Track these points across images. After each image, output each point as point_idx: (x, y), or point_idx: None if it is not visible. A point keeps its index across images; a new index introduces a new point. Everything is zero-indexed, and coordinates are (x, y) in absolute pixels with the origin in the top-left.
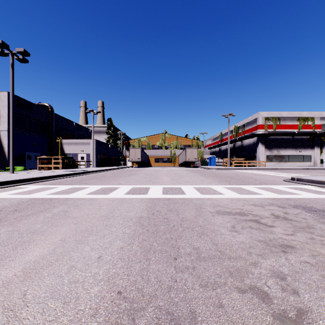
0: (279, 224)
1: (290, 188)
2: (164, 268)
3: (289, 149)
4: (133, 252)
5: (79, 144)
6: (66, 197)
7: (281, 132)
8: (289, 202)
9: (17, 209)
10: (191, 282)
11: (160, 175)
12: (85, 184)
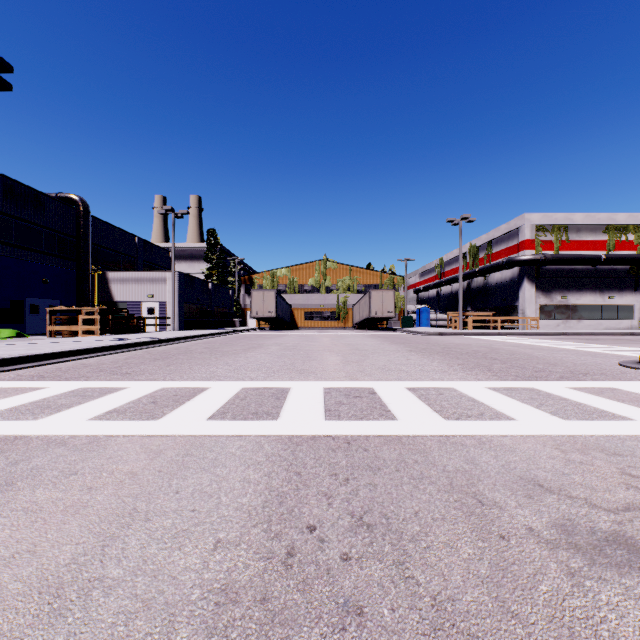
0: None
1: None
2: None
3: (587, 291)
4: None
5: (144, 281)
6: (17, 432)
7: (570, 256)
8: None
9: None
10: None
11: (317, 350)
12: (120, 378)
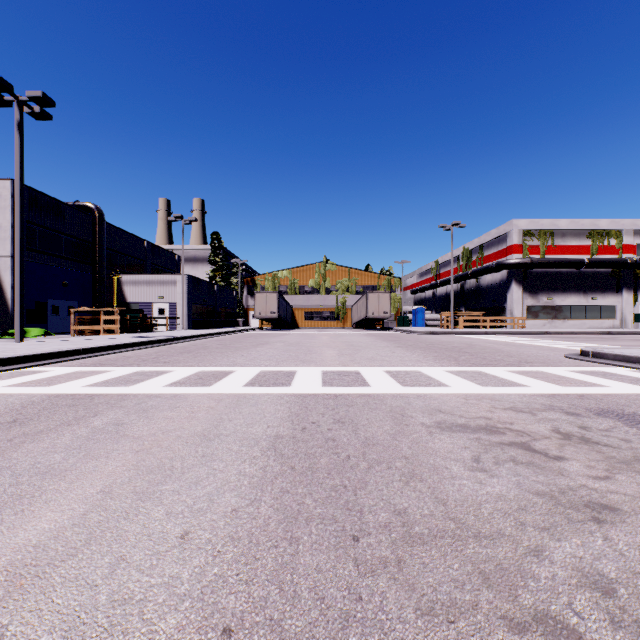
0: (573, 452)
1: (582, 373)
2: (331, 563)
3: (571, 293)
4: (260, 521)
5: (155, 284)
6: (123, 392)
7: (555, 260)
8: (585, 404)
9: (18, 419)
10: (396, 602)
11: (317, 346)
12: (164, 365)
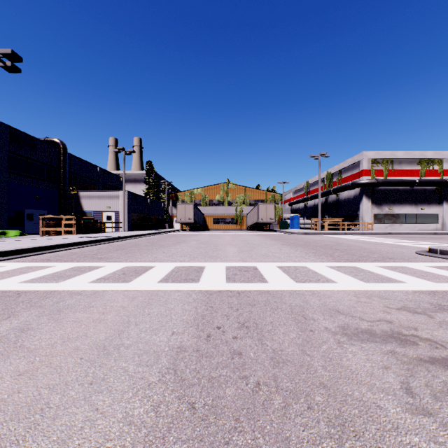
0: None
1: (441, 269)
2: None
3: (406, 204)
4: None
5: (104, 198)
6: (50, 288)
7: (395, 180)
8: None
9: None
10: None
11: (222, 244)
12: (99, 260)
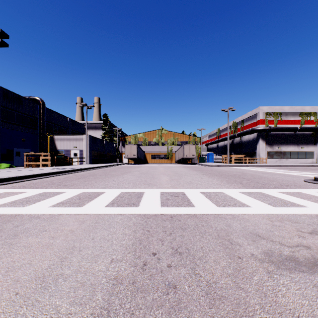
0: None
1: None
2: None
3: (290, 145)
4: None
5: (72, 140)
6: (16, 212)
7: (282, 127)
8: None
9: None
10: None
11: (157, 173)
12: (62, 187)
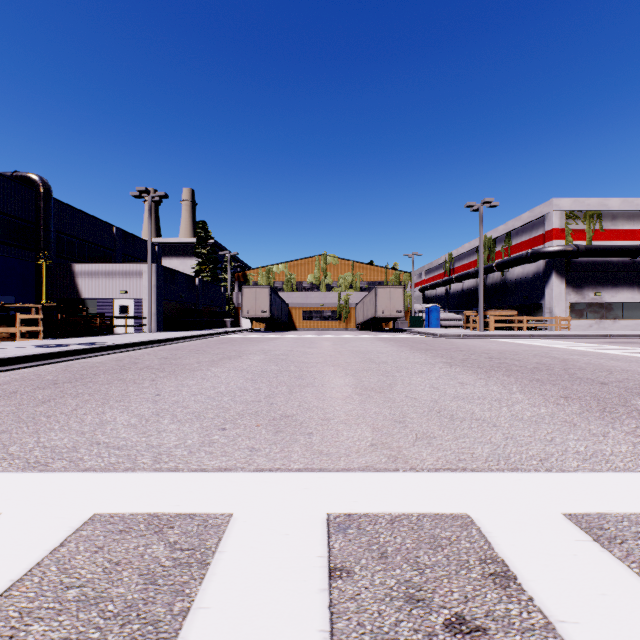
0: None
1: None
2: None
3: (623, 287)
4: None
5: (116, 275)
6: None
7: (606, 246)
8: None
9: None
10: None
11: (315, 362)
12: None
